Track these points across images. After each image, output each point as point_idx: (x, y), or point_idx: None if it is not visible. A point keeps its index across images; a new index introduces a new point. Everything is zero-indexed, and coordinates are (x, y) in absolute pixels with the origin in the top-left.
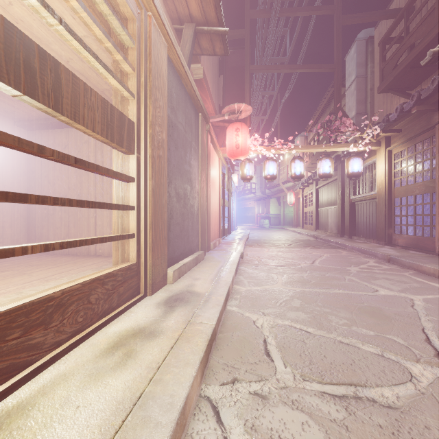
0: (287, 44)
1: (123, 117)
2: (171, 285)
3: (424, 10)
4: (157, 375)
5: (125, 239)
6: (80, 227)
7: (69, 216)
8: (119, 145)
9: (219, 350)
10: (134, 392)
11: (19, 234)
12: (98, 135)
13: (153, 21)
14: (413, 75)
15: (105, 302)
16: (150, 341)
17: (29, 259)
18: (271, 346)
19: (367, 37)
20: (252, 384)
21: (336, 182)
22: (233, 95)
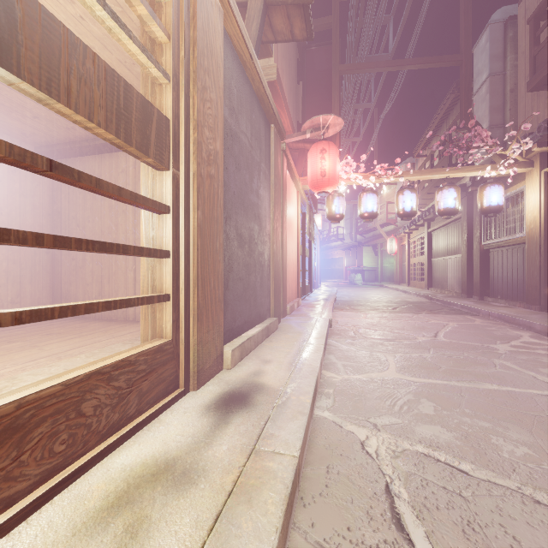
0: (390, 36)
1: (149, 107)
2: (228, 372)
3: None
4: None
5: (157, 303)
6: (116, 283)
7: (102, 269)
8: (140, 151)
9: (305, 507)
10: None
11: (41, 292)
12: (100, 128)
13: None
14: None
15: (114, 410)
16: (180, 496)
17: (51, 325)
18: (402, 504)
19: (505, 18)
20: None
21: (459, 223)
22: (316, 108)
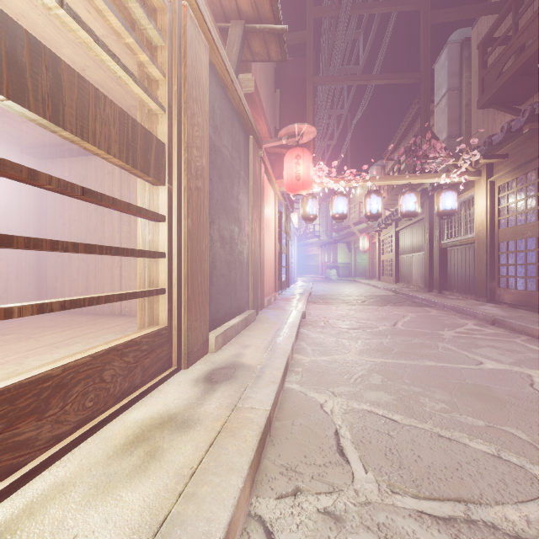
0: (360, 50)
1: (150, 136)
2: (213, 355)
3: (538, 2)
4: (189, 487)
5: (154, 296)
6: (102, 279)
7: (88, 265)
8: (143, 173)
9: (275, 446)
10: (156, 514)
11: (27, 287)
12: (115, 158)
13: (189, 13)
14: (524, 85)
15: (125, 380)
16: (182, 435)
17: (39, 319)
18: (346, 441)
19: (462, 39)
20: (321, 497)
21: (422, 223)
22: (292, 114)
